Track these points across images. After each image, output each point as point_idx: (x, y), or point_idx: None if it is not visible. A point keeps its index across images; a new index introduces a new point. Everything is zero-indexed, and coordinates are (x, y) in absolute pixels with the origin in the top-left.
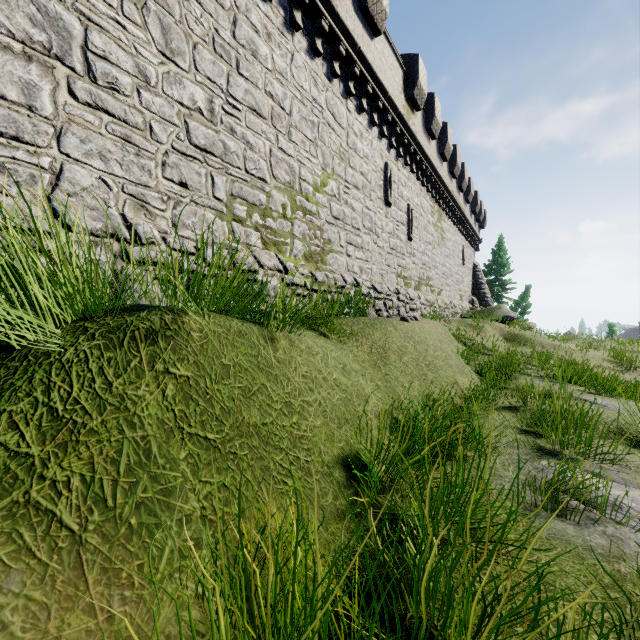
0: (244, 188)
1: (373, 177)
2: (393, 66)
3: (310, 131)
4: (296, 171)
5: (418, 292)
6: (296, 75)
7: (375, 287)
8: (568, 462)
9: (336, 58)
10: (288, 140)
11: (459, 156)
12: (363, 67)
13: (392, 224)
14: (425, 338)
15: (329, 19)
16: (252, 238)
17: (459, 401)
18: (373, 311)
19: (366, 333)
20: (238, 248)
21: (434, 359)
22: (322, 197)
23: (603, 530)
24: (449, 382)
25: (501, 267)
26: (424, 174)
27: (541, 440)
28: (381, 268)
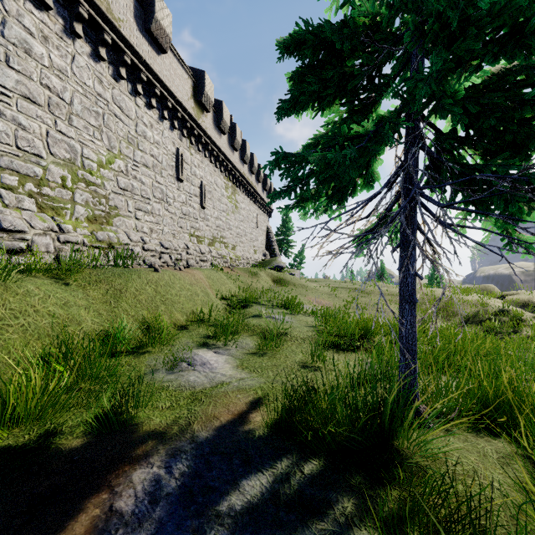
0: (15, 161)
1: (164, 159)
2: (182, 77)
3: (94, 119)
4: (78, 150)
5: (211, 248)
6: (78, 73)
7: (162, 244)
8: (211, 349)
9: (122, 64)
10: (68, 125)
11: (248, 148)
12: (150, 75)
13: (185, 196)
14: (173, 282)
15: (112, 35)
16: (25, 203)
17: (186, 323)
18: (159, 262)
19: (109, 280)
20: (6, 211)
21: (175, 296)
22: (108, 172)
23: (180, 373)
24: (183, 311)
25: (287, 230)
26: (217, 159)
27: (211, 340)
28: (173, 229)
